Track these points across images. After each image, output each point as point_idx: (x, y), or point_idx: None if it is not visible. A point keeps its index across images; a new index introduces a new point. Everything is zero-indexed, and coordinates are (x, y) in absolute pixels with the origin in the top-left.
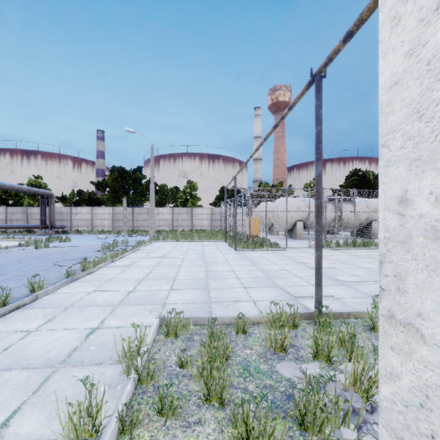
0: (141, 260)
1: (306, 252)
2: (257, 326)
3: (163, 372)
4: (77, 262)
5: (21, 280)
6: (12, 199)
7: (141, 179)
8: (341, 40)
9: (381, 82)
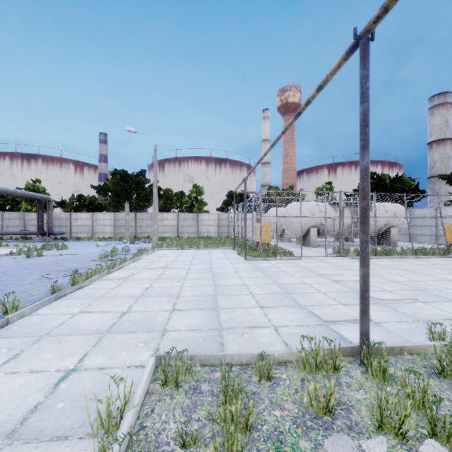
0: (141, 272)
1: (324, 262)
2: (284, 366)
3: None
4: (69, 274)
5: None
6: (8, 204)
7: (144, 183)
8: None
9: None
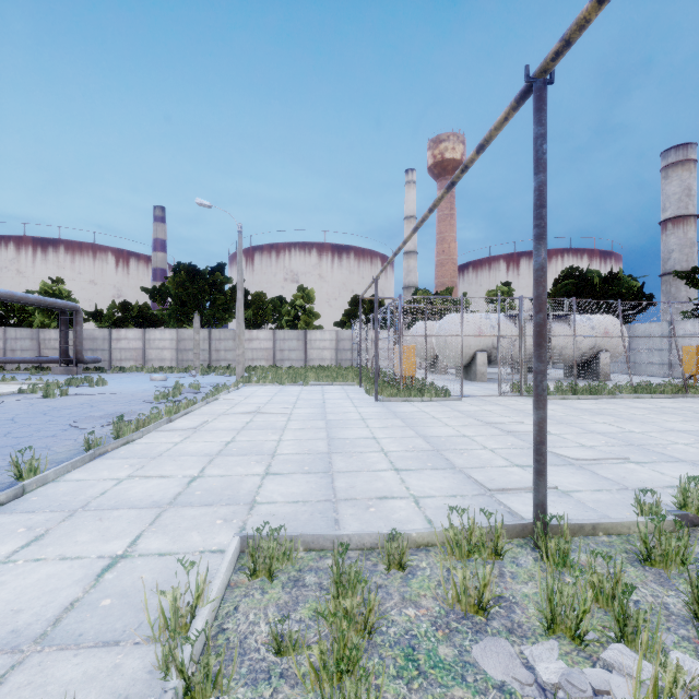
0: (219, 419)
1: (495, 404)
2: (425, 551)
3: (240, 665)
4: (109, 422)
5: (6, 456)
6: (14, 315)
7: (223, 284)
8: None
9: None
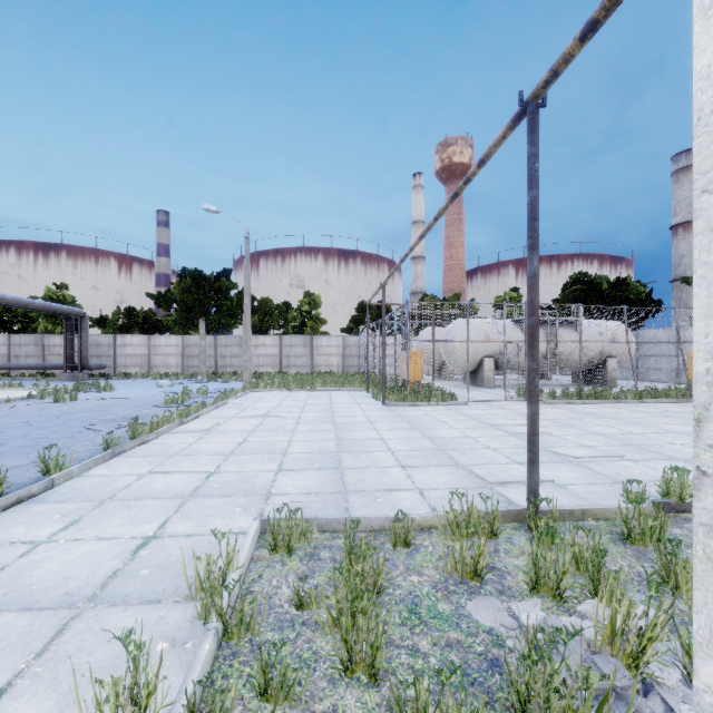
0: (230, 422)
1: (501, 408)
2: (428, 533)
3: (267, 616)
4: (123, 425)
5: (28, 455)
6: (18, 321)
7: (229, 290)
8: (576, 37)
9: (699, 68)
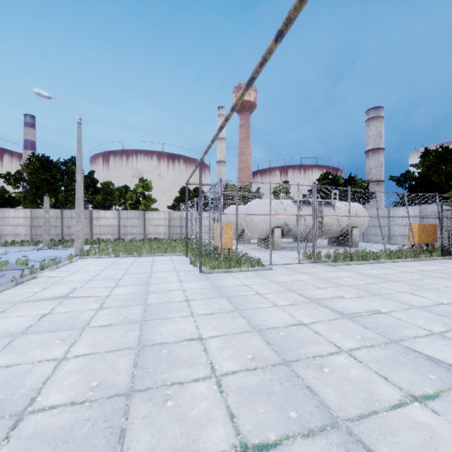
0: (8, 311)
1: (301, 272)
2: None
3: None
4: None
5: None
6: None
7: (74, 173)
8: None
9: None
